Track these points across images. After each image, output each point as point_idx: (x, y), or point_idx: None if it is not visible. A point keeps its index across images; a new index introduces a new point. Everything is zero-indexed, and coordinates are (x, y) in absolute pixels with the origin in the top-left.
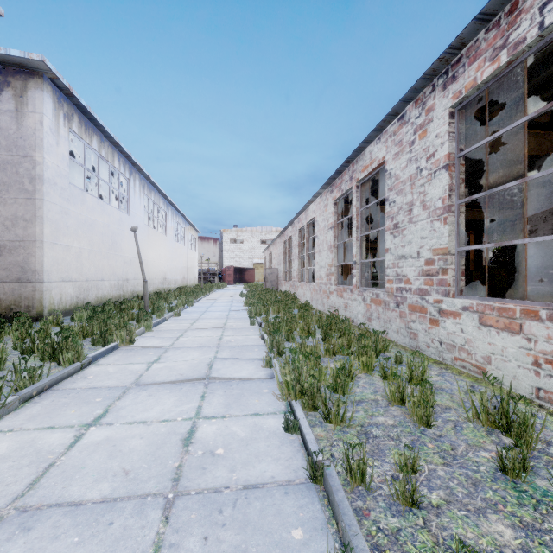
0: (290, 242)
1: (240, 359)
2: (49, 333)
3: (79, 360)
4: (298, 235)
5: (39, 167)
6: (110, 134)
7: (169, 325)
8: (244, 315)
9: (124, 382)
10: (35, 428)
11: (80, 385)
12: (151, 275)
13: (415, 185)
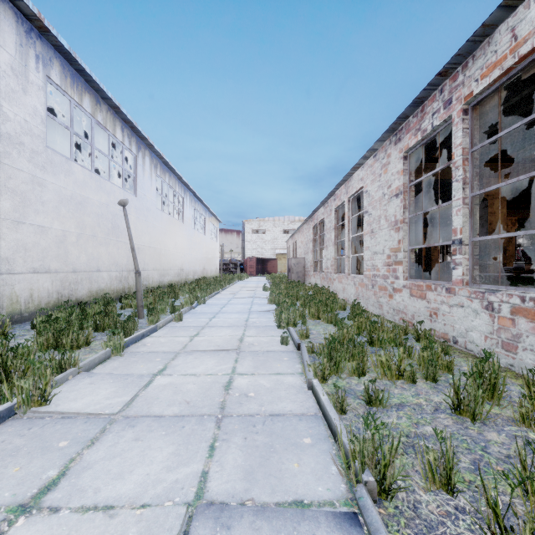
0: (321, 226)
1: (271, 522)
2: None
3: None
4: (334, 216)
5: None
6: (106, 93)
7: (158, 339)
8: (270, 321)
9: None
10: None
11: None
12: (165, 265)
13: None
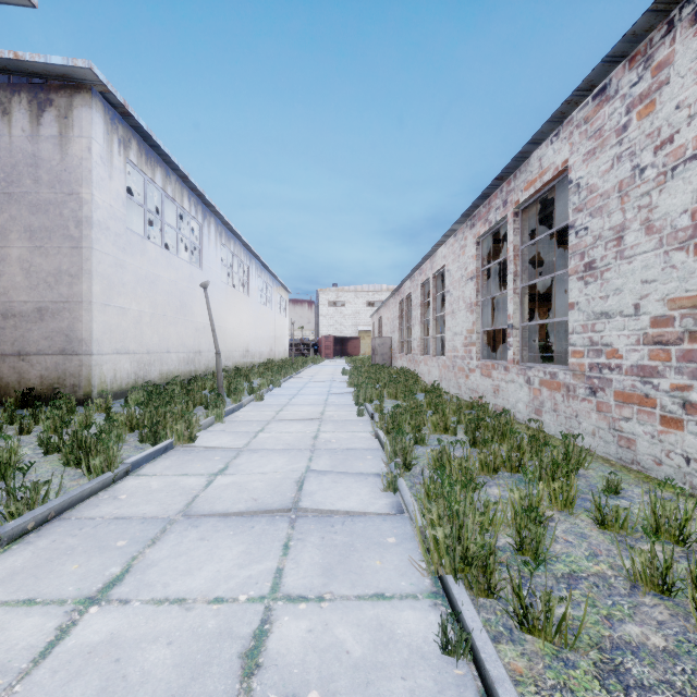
0: (408, 302)
1: (346, 474)
2: (90, 422)
3: (110, 469)
4: (420, 292)
5: (87, 206)
6: (177, 165)
7: (247, 413)
8: (349, 401)
9: (168, 509)
10: (4, 600)
11: (103, 512)
12: (230, 346)
13: (629, 196)
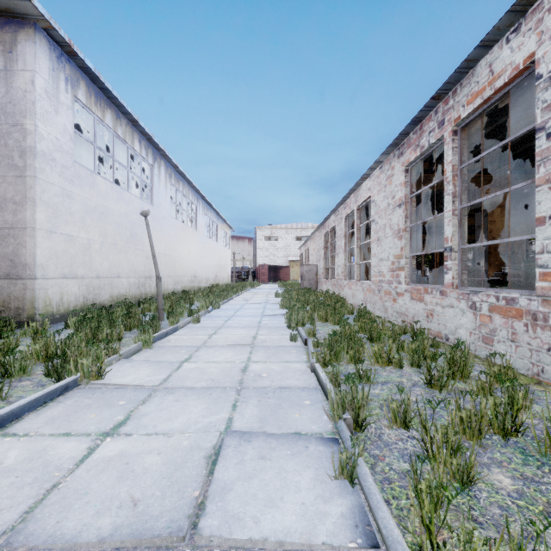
0: (333, 234)
1: (278, 440)
2: (6, 350)
3: None
4: (344, 223)
5: (30, 137)
6: (126, 109)
7: (180, 337)
8: (281, 323)
9: None
10: None
11: None
12: (179, 272)
13: None
